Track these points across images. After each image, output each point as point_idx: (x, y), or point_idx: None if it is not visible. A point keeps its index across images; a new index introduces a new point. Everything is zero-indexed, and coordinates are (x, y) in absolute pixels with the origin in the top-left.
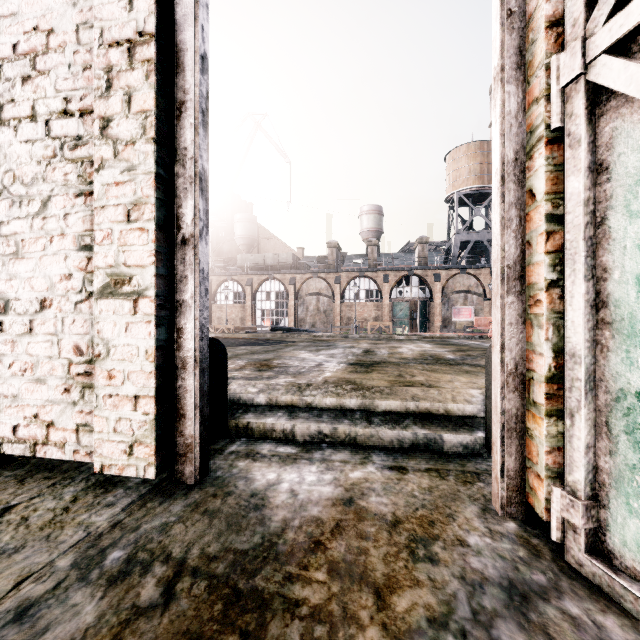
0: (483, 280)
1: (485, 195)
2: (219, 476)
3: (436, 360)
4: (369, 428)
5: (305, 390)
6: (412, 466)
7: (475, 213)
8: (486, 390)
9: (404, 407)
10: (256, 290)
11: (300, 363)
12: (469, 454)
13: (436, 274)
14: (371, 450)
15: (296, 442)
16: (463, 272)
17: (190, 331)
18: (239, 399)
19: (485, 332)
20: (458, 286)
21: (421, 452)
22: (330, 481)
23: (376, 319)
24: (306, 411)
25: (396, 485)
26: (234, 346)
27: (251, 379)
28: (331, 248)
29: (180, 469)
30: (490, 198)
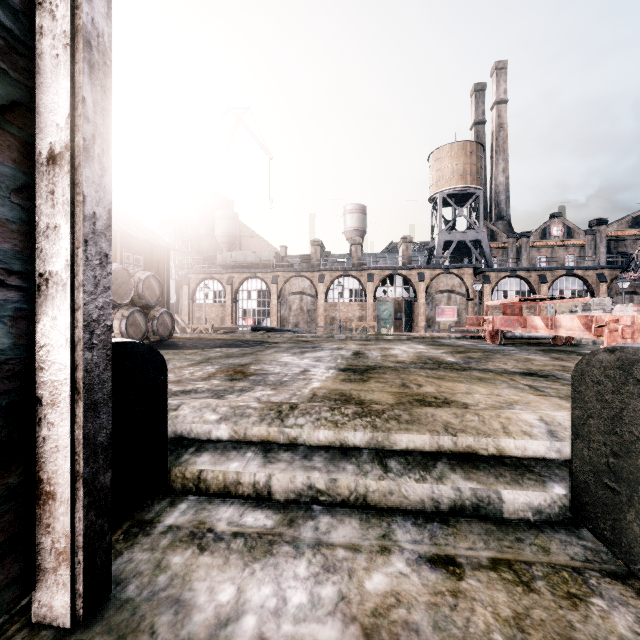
0: (466, 280)
1: (468, 196)
2: (128, 599)
3: (437, 364)
4: (386, 480)
5: (287, 416)
6: (465, 555)
7: (458, 213)
8: (576, 425)
9: (435, 444)
10: (237, 289)
11: (282, 369)
12: (543, 522)
13: (420, 274)
14: (391, 517)
15: (273, 502)
16: (447, 272)
17: (64, 332)
18: (190, 432)
19: (469, 332)
20: (442, 286)
21: (468, 519)
22: (333, 605)
23: (360, 319)
24: (289, 449)
25: (454, 613)
26: (208, 348)
27: (218, 393)
28: (315, 246)
29: (45, 598)
30: (473, 198)
